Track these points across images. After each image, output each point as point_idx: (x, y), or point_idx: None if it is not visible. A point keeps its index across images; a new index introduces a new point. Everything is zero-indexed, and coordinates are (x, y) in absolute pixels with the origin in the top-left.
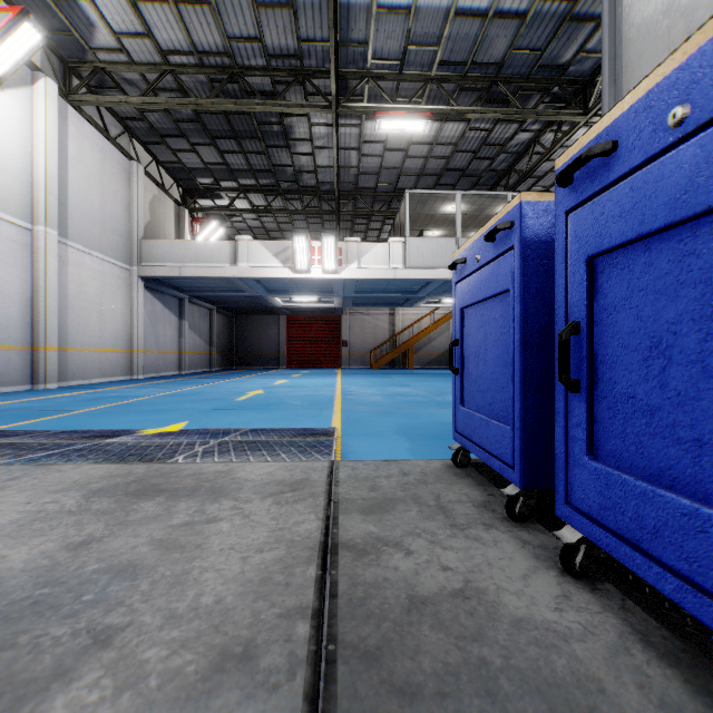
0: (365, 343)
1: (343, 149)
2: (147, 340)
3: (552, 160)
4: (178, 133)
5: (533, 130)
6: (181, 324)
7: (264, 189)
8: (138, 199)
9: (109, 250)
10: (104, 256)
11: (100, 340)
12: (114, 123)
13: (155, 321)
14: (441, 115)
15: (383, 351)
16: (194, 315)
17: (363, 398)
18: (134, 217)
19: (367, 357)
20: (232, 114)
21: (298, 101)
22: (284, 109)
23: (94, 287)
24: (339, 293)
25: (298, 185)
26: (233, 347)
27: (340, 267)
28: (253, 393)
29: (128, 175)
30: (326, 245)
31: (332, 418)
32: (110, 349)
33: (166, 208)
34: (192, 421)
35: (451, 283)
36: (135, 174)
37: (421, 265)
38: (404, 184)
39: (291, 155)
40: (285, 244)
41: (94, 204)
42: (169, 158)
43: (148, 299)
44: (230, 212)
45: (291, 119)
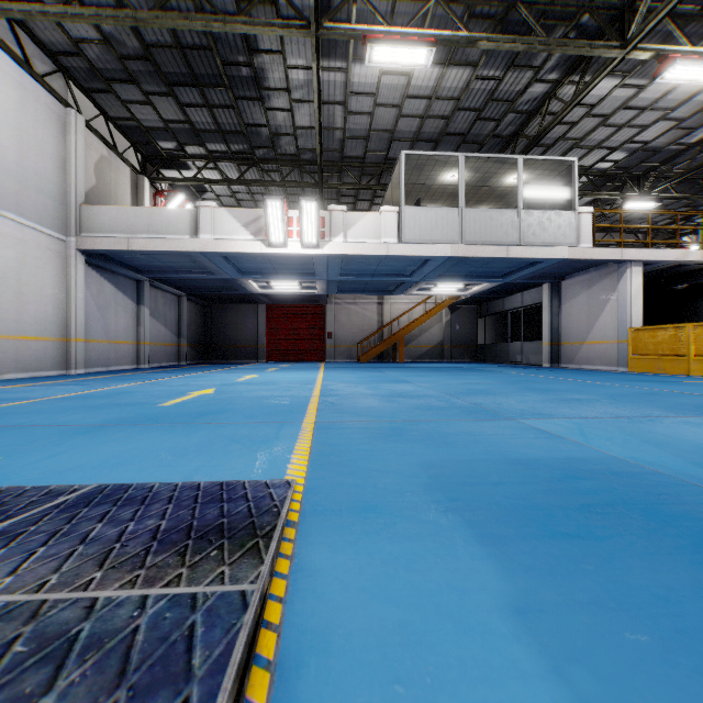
0: (352, 335)
1: (326, 104)
2: (92, 327)
3: (565, 123)
4: (127, 76)
5: (549, 81)
6: (139, 311)
7: (237, 158)
8: (77, 156)
9: (34, 213)
10: (25, 220)
11: (19, 325)
12: (41, 56)
13: (103, 305)
14: (447, 44)
15: (371, 343)
16: (157, 301)
17: (351, 401)
18: (71, 177)
19: (353, 349)
20: (189, 48)
21: (267, 20)
22: (250, 30)
23: (8, 258)
24: (322, 275)
25: (275, 152)
26: (207, 338)
27: (322, 241)
28: (197, 394)
29: (63, 125)
30: (306, 212)
31: (294, 446)
32: (35, 336)
33: (119, 174)
34: (6, 459)
35: (452, 262)
36: (72, 124)
37: (418, 239)
38: (396, 153)
39: (265, 111)
40: (257, 212)
41: (8, 152)
42: (121, 113)
43: (93, 278)
44: (197, 183)
45: (262, 59)
